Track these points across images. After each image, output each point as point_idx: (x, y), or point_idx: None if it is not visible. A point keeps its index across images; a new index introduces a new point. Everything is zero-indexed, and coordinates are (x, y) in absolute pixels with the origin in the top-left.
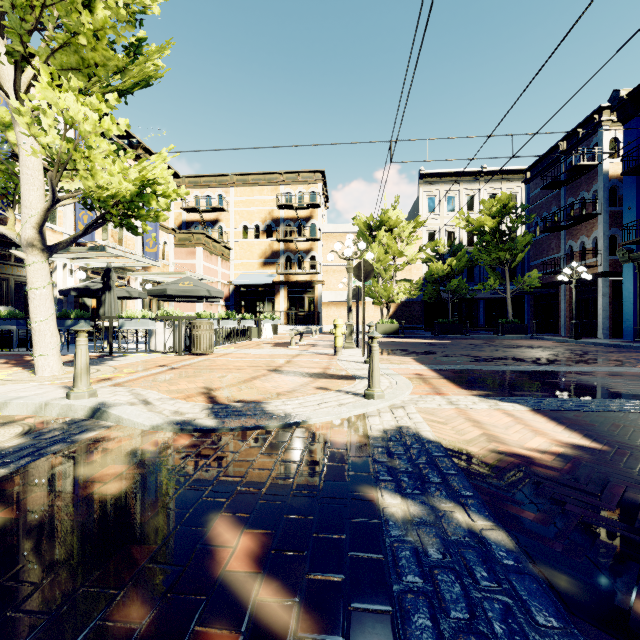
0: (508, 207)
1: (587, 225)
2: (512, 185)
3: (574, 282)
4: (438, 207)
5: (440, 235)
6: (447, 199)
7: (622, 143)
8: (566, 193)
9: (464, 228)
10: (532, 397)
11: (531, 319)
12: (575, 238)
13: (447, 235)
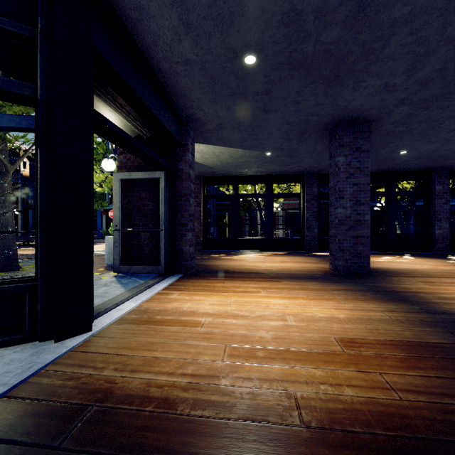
0: None
1: (14, 191)
2: None
3: None
4: None
5: None
6: None
7: (27, 164)
8: None
9: None
10: None
11: None
12: None
13: None
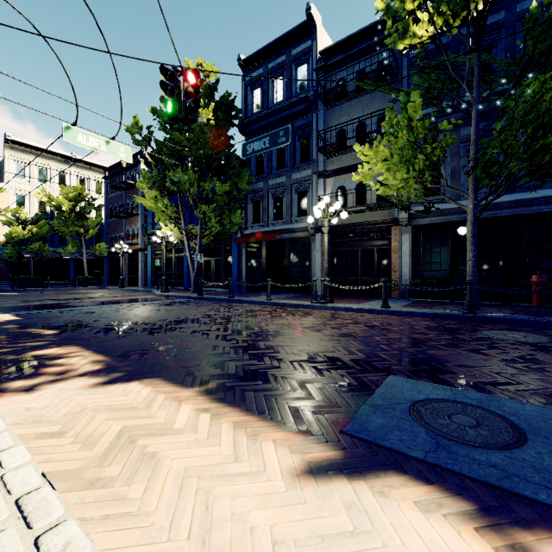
0: (83, 196)
1: (135, 219)
2: (98, 176)
3: (122, 253)
4: (28, 174)
5: (31, 200)
6: (38, 170)
7: None
8: (126, 195)
9: (48, 202)
10: (23, 311)
11: (109, 275)
12: (130, 225)
13: (38, 202)
